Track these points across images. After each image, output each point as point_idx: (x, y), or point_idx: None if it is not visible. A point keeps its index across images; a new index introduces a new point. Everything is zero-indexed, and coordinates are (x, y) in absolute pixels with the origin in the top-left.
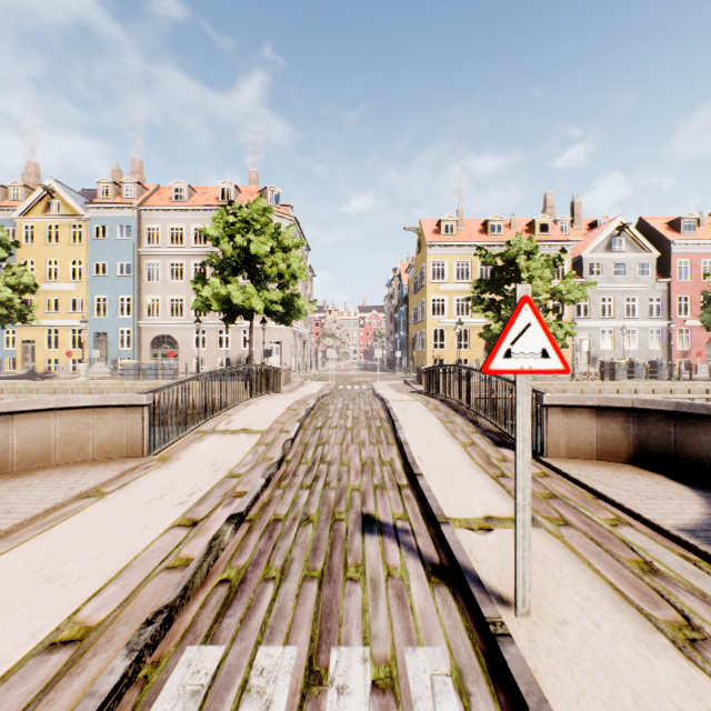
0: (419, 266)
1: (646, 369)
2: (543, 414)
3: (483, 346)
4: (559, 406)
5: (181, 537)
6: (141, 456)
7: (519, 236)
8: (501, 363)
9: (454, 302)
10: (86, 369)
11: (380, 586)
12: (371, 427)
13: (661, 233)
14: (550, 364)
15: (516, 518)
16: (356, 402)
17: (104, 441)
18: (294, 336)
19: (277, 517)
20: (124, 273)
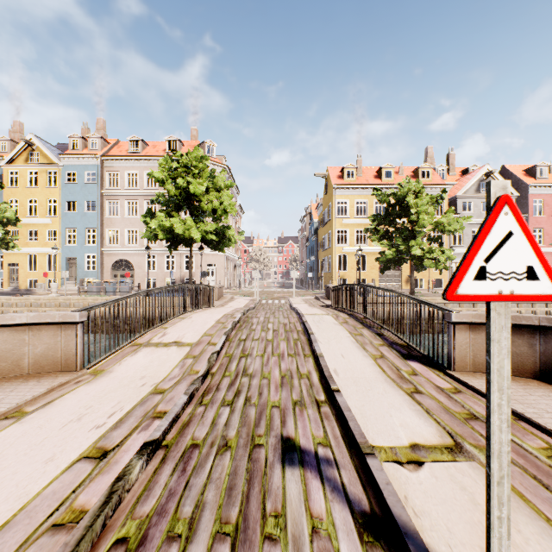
0: (326, 204)
1: None
2: (451, 331)
3: (378, 268)
4: (466, 323)
5: (84, 475)
6: (74, 370)
7: (408, 178)
8: (472, 287)
9: (355, 233)
10: (56, 287)
11: (304, 550)
12: (289, 339)
13: (520, 178)
14: (538, 288)
15: (489, 493)
16: (275, 316)
17: (39, 356)
18: (227, 260)
19: (194, 441)
20: (90, 210)
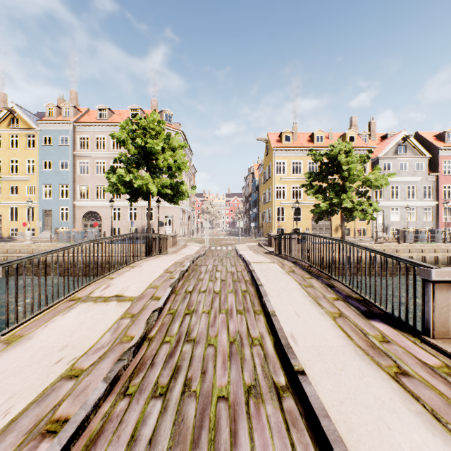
0: (266, 164)
1: (427, 235)
2: (430, 291)
3: (311, 219)
4: (448, 281)
5: None
6: None
7: (340, 140)
8: None
9: (291, 189)
10: (30, 235)
11: None
12: (237, 291)
13: (431, 142)
14: None
15: None
16: (223, 263)
17: None
18: (182, 212)
19: None
20: (64, 169)
